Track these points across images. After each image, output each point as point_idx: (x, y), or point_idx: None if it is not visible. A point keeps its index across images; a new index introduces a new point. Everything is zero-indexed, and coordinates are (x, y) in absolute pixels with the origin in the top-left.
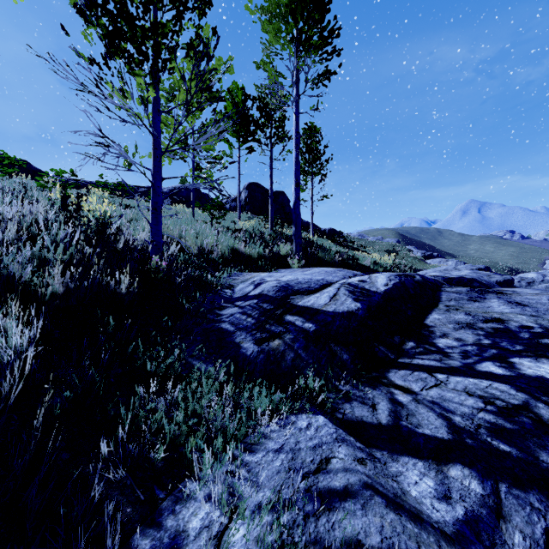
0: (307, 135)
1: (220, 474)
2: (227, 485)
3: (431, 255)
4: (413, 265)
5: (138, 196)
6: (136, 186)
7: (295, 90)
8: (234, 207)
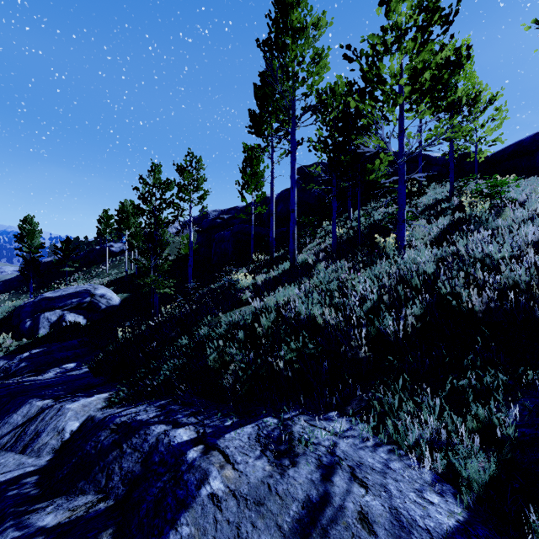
0: None
1: (367, 435)
2: (357, 436)
3: None
4: None
5: None
6: None
7: None
8: None
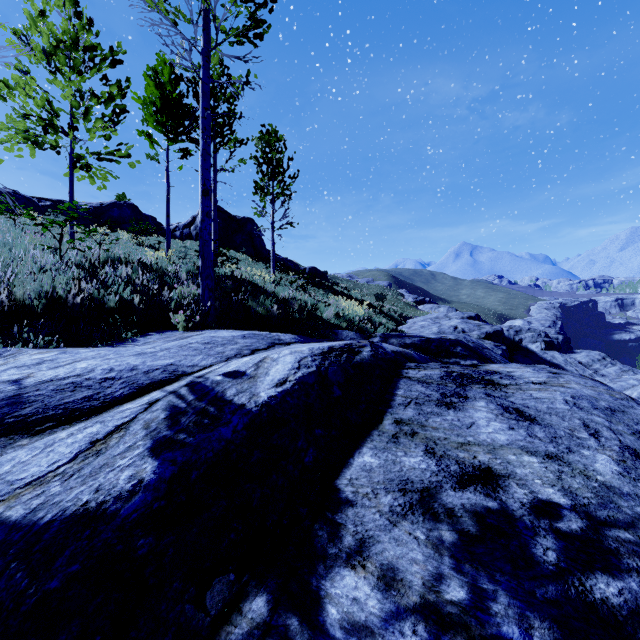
0: (265, 142)
1: None
2: None
3: (423, 300)
4: (404, 312)
5: (38, 211)
6: (39, 198)
7: (202, 40)
8: (187, 234)
